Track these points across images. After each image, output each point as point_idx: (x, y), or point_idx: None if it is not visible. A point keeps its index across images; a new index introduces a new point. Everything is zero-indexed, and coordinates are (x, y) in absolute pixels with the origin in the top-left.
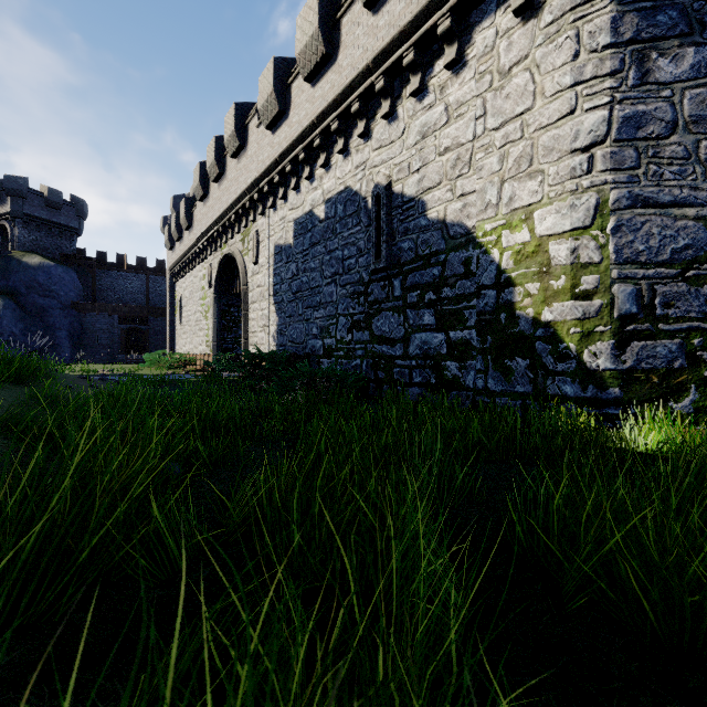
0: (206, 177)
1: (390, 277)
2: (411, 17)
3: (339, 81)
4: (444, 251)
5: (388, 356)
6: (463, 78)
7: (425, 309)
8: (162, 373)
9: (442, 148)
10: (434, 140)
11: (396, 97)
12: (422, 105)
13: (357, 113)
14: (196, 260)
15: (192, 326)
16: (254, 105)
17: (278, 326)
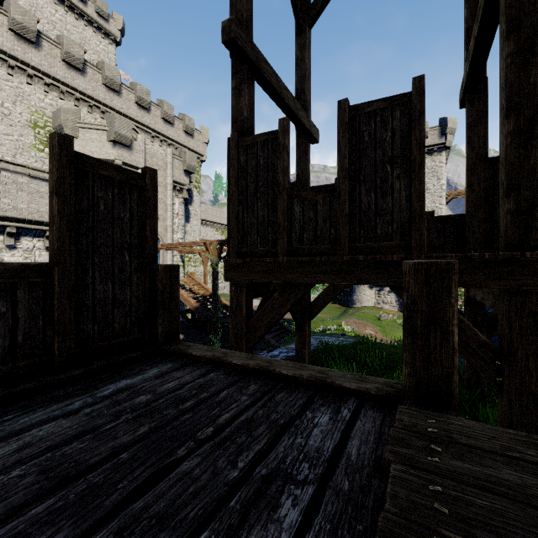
0: None
1: None
2: None
3: None
4: None
5: None
6: (15, 253)
7: None
8: None
9: None
10: None
11: None
12: None
13: None
14: None
15: None
16: None
17: None
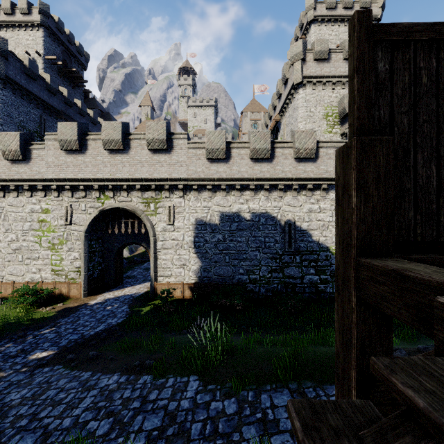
0: (81, 135)
1: (294, 255)
2: (315, 177)
3: (274, 172)
4: (318, 251)
5: (293, 283)
6: (325, 202)
7: (311, 268)
8: (51, 312)
9: (318, 219)
10: (315, 215)
11: (297, 191)
12: (310, 201)
13: (281, 189)
14: (18, 190)
15: (3, 253)
16: (169, 123)
17: (202, 266)
